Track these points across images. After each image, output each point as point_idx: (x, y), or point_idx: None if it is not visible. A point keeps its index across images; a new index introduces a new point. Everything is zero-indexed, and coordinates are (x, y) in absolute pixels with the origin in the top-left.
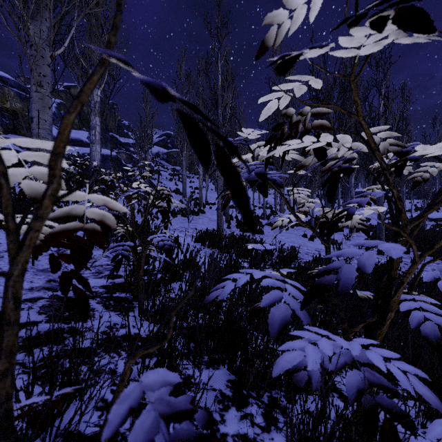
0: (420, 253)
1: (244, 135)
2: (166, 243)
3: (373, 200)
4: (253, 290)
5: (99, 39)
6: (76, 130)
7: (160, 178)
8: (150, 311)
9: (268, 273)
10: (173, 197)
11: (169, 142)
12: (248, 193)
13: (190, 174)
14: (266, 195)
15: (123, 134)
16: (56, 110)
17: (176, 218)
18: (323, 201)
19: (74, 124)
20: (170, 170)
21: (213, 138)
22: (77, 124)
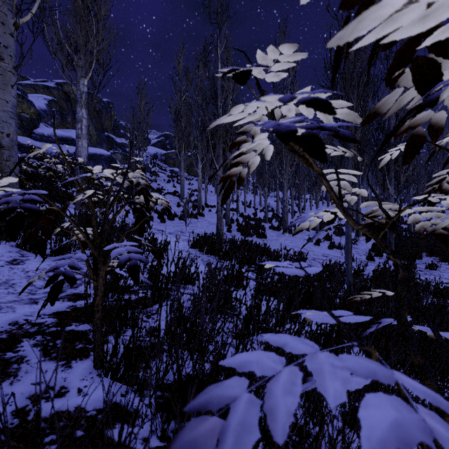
0: (432, 258)
1: (259, 75)
2: (132, 256)
3: (444, 192)
4: (263, 314)
5: (85, 23)
6: (69, 129)
7: (158, 180)
8: (109, 361)
9: (352, 364)
10: (171, 200)
11: (167, 143)
12: (249, 195)
13: (189, 176)
14: (324, 157)
15: (119, 134)
16: (47, 107)
17: (173, 221)
18: (326, 204)
19: (67, 123)
20: (169, 172)
21: (212, 133)
22: (70, 123)
